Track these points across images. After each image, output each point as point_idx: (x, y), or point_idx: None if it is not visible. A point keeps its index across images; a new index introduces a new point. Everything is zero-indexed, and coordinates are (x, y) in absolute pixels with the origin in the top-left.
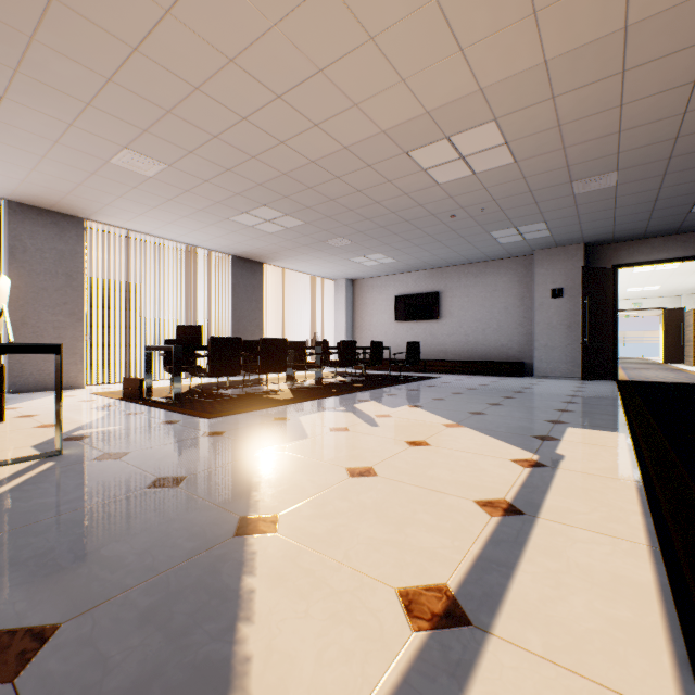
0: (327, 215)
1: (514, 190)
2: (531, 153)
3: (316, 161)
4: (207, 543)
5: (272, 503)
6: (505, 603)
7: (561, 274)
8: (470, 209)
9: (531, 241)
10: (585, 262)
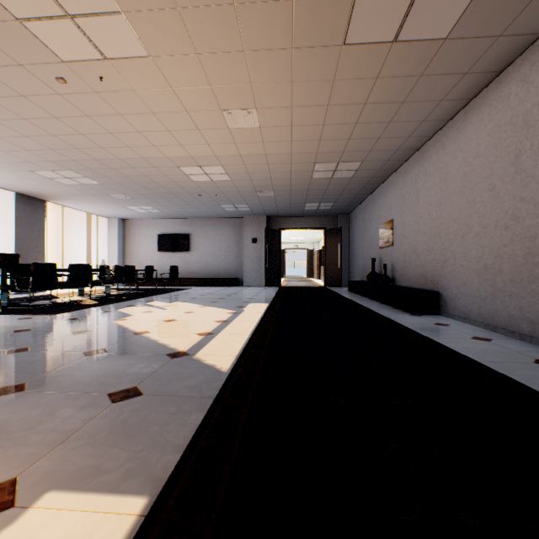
0: (118, 182)
1: (231, 190)
2: (238, 179)
3: (122, 159)
4: (129, 337)
5: (141, 329)
6: (222, 331)
7: (257, 230)
8: (210, 193)
9: (242, 211)
10: (267, 225)
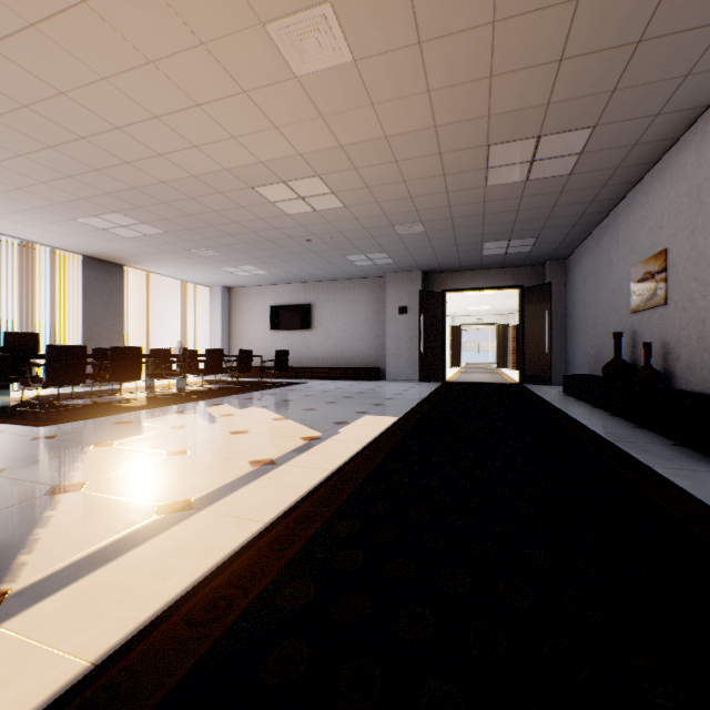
0: (188, 228)
1: (352, 226)
2: (355, 202)
3: (167, 182)
4: (20, 501)
5: (86, 476)
6: (221, 500)
7: (406, 294)
8: (322, 236)
9: (381, 266)
10: (424, 286)
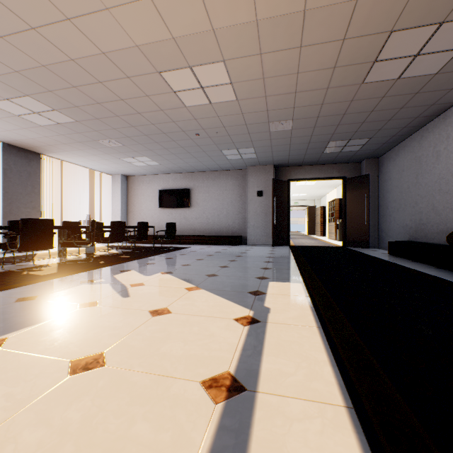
0: (96, 117)
1: (236, 122)
2: (247, 95)
3: (76, 60)
4: None
5: None
6: None
7: (262, 182)
8: (209, 131)
9: (246, 160)
10: (274, 176)
